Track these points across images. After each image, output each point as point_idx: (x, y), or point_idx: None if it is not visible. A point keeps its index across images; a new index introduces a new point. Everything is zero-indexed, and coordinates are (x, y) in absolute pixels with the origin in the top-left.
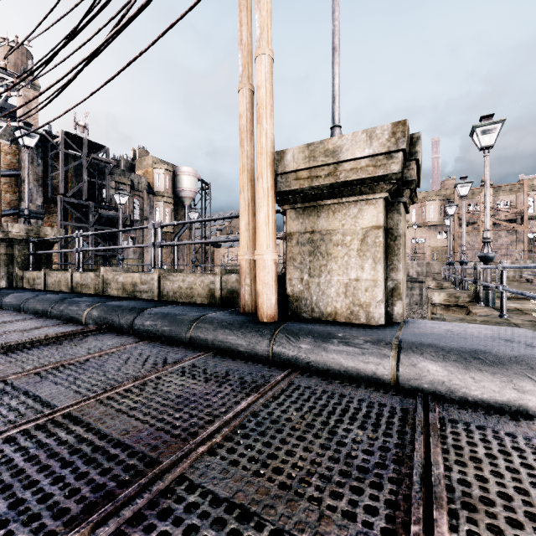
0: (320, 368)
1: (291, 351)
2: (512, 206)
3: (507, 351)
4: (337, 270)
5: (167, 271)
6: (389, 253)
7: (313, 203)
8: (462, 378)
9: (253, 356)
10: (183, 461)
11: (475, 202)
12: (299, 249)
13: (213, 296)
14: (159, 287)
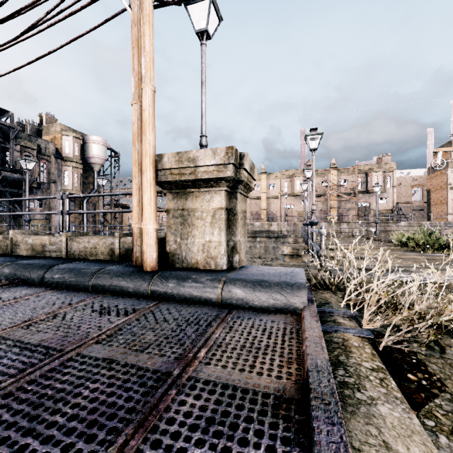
0: (180, 297)
1: (163, 288)
2: (348, 183)
3: (276, 280)
4: (198, 235)
5: (74, 234)
6: (231, 224)
7: (183, 190)
8: (251, 296)
9: (138, 294)
10: (80, 347)
11: (326, 179)
12: (174, 221)
13: (114, 253)
14: (67, 247)
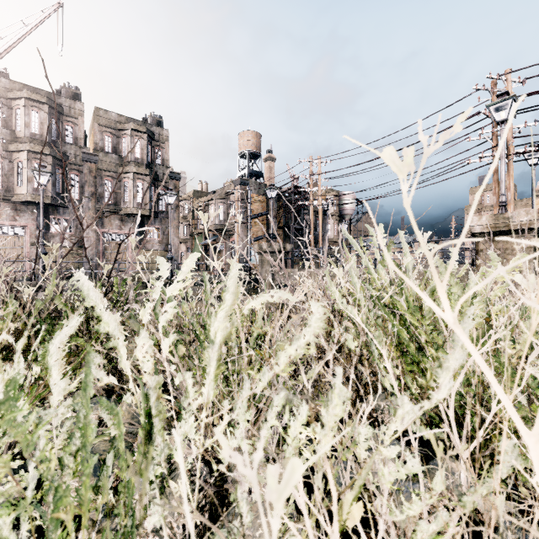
0: None
1: None
2: None
3: None
4: None
5: None
6: None
7: None
8: None
9: None
10: None
11: None
12: None
13: None
14: None
